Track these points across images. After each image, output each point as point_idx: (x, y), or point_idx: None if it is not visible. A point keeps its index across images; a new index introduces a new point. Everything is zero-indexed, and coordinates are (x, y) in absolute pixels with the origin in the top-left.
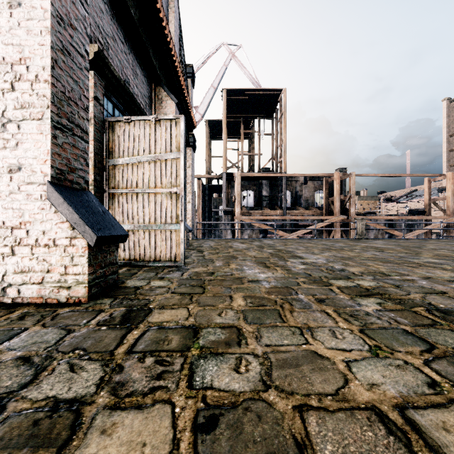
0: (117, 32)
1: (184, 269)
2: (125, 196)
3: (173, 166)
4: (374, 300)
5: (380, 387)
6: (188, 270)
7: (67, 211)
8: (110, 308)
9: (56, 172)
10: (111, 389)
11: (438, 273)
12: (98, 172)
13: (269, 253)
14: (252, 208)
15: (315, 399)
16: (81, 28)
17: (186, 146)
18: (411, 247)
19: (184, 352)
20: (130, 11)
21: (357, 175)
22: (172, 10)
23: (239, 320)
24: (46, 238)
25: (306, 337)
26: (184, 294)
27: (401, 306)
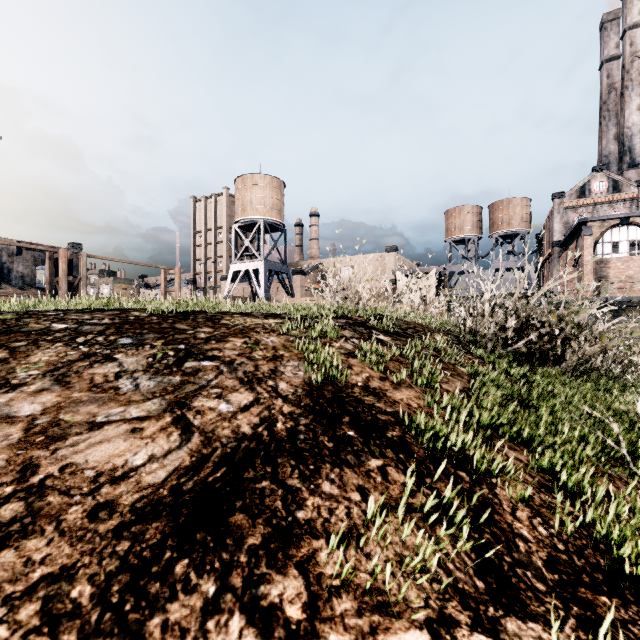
0: None
1: None
2: None
3: None
4: None
5: None
6: None
7: None
8: None
9: None
10: None
11: None
12: None
13: None
14: None
15: None
16: None
17: None
18: None
19: None
20: None
21: (91, 256)
22: None
23: None
24: None
25: None
26: None
27: None
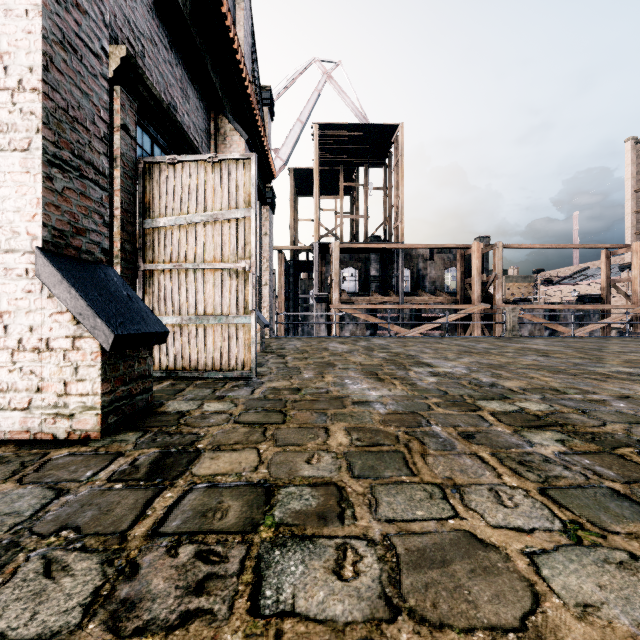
0: (157, 31)
1: (255, 384)
2: (169, 275)
3: (240, 229)
4: (551, 435)
5: (600, 612)
6: (262, 385)
7: (67, 295)
8: (134, 449)
9: (52, 233)
10: (108, 617)
11: (639, 390)
12: (127, 237)
13: (382, 358)
14: (356, 294)
15: (485, 639)
16: (94, 12)
17: (262, 204)
18: (587, 350)
19: (247, 535)
20: (176, 1)
21: (505, 246)
22: (241, 7)
23: (340, 472)
24: (35, 338)
25: (453, 503)
26: (254, 425)
27: (596, 445)
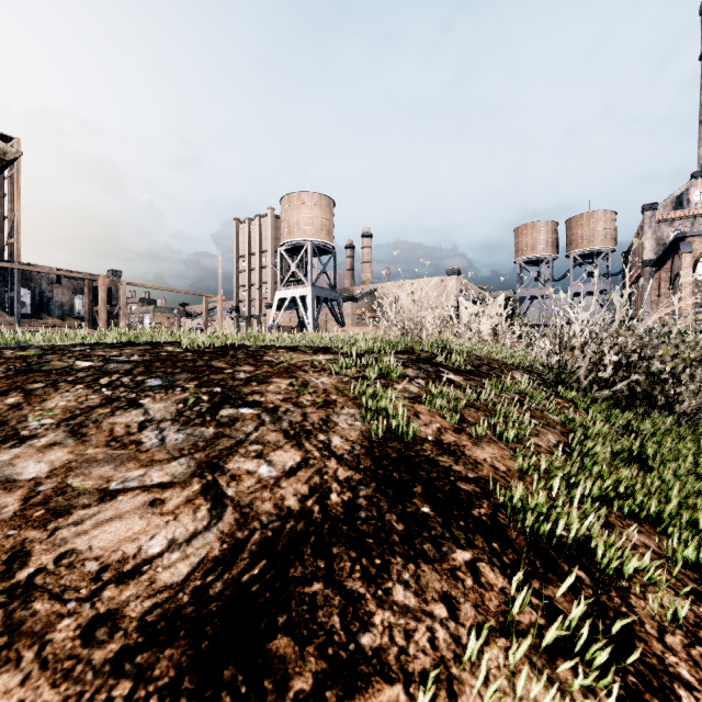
0: None
1: None
2: None
3: None
4: None
5: None
6: None
7: None
8: None
9: None
10: None
11: None
12: None
13: None
14: None
15: None
16: None
17: None
18: None
19: None
20: None
21: (130, 284)
22: None
23: None
24: None
25: None
26: None
27: None
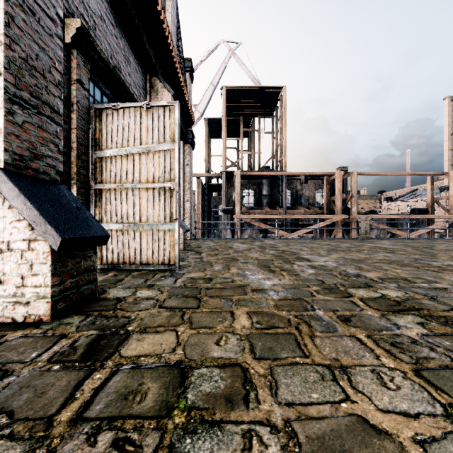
0: (106, 12)
1: (178, 275)
2: (114, 192)
3: (167, 158)
4: (412, 318)
5: None
6: (182, 276)
7: (23, 206)
8: (76, 331)
9: (12, 157)
10: None
11: None
12: (82, 164)
13: (273, 255)
14: (252, 208)
15: None
16: None
17: (185, 143)
18: (421, 248)
19: (161, 420)
20: None
21: (358, 174)
22: None
23: (244, 353)
24: None
25: (343, 385)
26: (175, 309)
27: (451, 327)
